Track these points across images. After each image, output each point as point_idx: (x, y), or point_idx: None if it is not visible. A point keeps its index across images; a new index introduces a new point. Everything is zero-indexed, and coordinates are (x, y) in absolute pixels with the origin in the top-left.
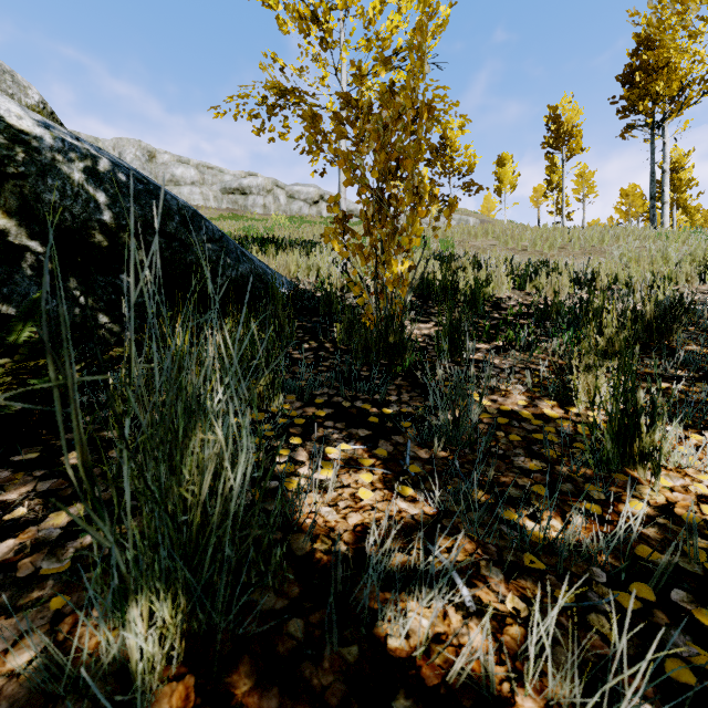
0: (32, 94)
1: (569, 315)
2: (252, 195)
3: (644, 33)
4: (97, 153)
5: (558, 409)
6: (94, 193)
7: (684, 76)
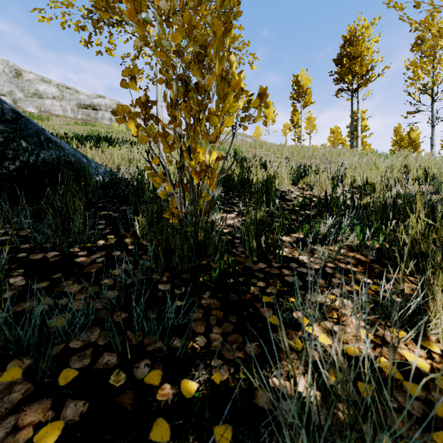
0: None
1: (343, 208)
2: (101, 111)
3: (348, 36)
4: None
5: (415, 348)
6: None
7: (368, 64)
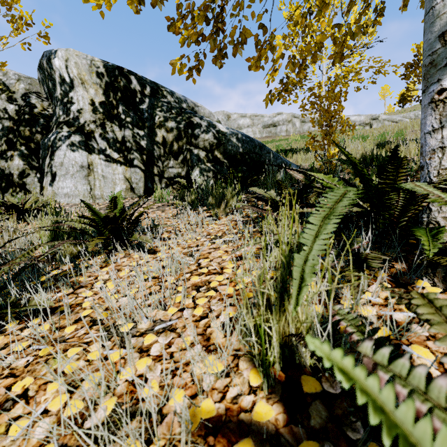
0: (216, 117)
1: None
2: (279, 126)
3: None
4: (238, 132)
5: None
6: (238, 144)
7: None
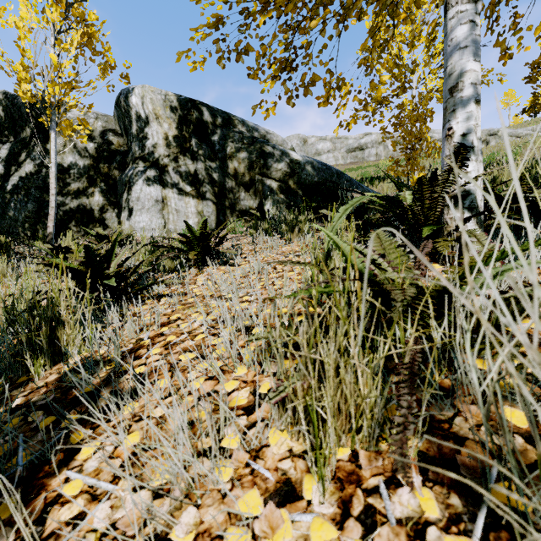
0: (289, 144)
1: None
2: (367, 149)
3: None
4: (313, 160)
5: None
6: (313, 173)
7: None
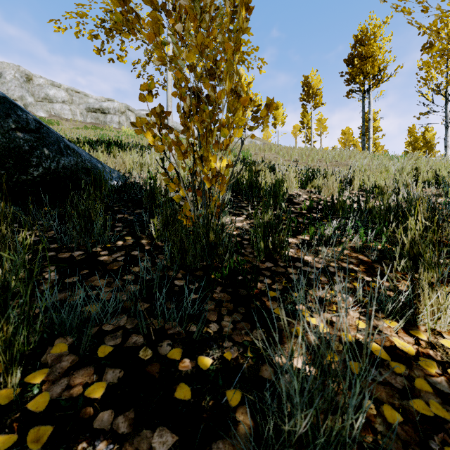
0: None
1: (350, 211)
2: (110, 114)
3: (359, 36)
4: None
5: (405, 336)
6: None
7: (380, 64)
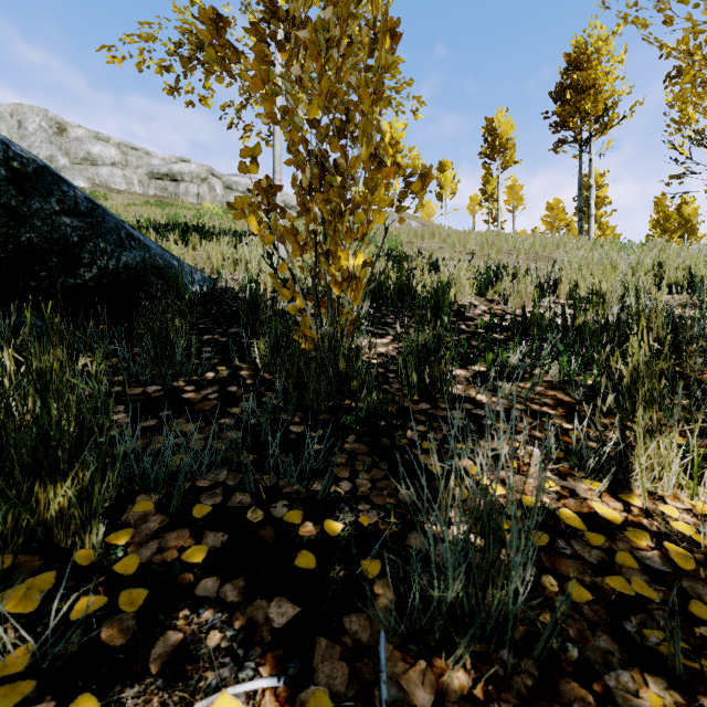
0: None
1: (550, 330)
2: (184, 182)
3: (573, 54)
4: None
5: (611, 501)
6: None
7: (608, 98)
